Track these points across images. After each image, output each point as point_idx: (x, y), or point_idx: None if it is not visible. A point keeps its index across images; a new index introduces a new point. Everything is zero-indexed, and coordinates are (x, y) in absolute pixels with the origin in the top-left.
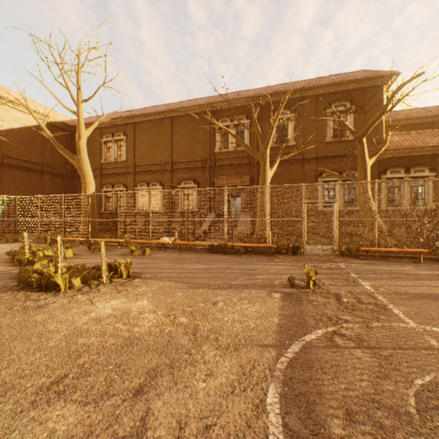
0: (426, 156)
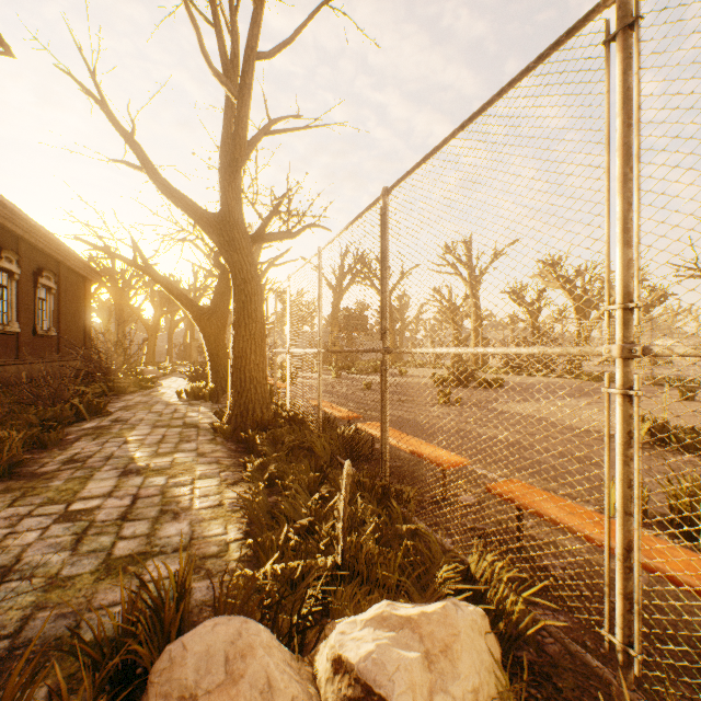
0: (11, 235)
